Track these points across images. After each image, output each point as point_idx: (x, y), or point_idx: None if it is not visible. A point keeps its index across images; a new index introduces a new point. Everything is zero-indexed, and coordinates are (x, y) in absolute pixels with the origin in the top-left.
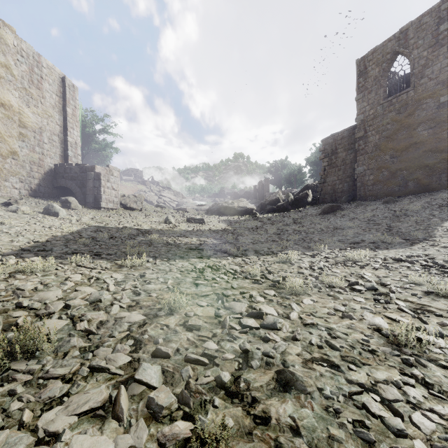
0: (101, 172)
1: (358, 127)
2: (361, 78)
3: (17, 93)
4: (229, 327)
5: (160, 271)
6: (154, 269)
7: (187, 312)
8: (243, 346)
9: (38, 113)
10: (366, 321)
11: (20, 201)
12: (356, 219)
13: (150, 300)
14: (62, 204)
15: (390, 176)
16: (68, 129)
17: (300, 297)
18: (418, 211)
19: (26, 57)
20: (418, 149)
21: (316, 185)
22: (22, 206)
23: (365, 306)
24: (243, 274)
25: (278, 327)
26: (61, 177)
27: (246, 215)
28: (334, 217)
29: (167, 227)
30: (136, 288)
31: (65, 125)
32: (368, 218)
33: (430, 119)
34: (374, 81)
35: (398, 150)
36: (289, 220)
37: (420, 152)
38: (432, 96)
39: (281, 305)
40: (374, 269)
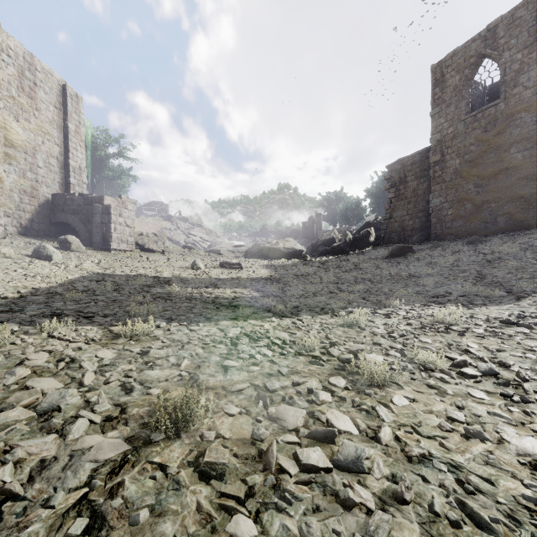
0: (111, 204)
1: (434, 149)
2: (437, 88)
3: (2, 102)
4: (277, 466)
5: (174, 343)
6: (164, 341)
7: (205, 433)
8: (307, 534)
9: (31, 129)
10: (511, 447)
11: (2, 240)
12: (435, 264)
13: (146, 404)
14: (60, 245)
15: (475, 210)
16: (70, 150)
17: (386, 390)
18: (516, 254)
19: (14, 56)
20: (511, 176)
21: (379, 221)
22: (2, 248)
23: (496, 411)
24: (295, 347)
25: (366, 470)
26: (61, 210)
27: (294, 259)
28: (406, 261)
29: (194, 274)
30: (128, 379)
31: (66, 145)
32: (450, 262)
33: (525, 138)
34: (454, 92)
35: (485, 177)
36: (348, 264)
37: (513, 180)
38: (528, 109)
39: (359, 409)
40: (479, 336)
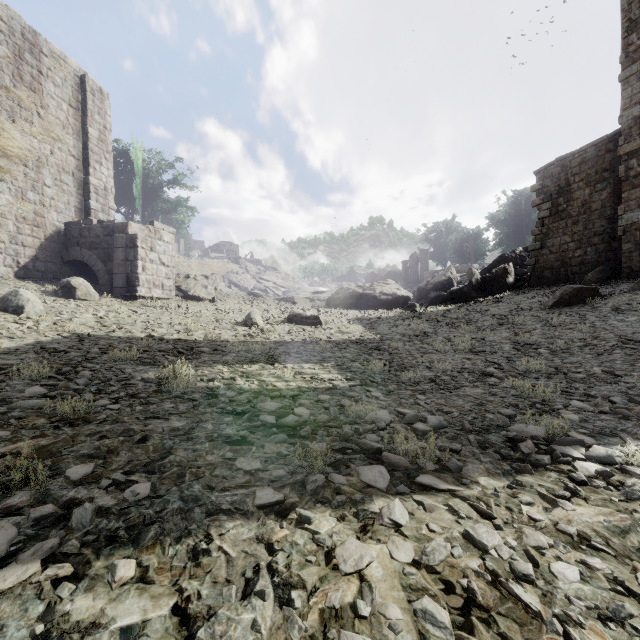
0: (137, 233)
1: (626, 132)
2: (633, 34)
3: None
4: None
5: None
6: None
7: None
8: None
9: (33, 134)
10: None
11: None
12: None
13: None
14: (62, 291)
15: None
16: (90, 163)
17: None
18: None
19: (7, 32)
20: None
21: (519, 254)
22: None
23: None
24: None
25: None
26: (76, 244)
27: (396, 309)
28: (596, 312)
29: (244, 334)
30: None
31: (85, 157)
32: None
33: None
34: None
35: None
36: (485, 317)
37: None
38: None
39: None
40: None
